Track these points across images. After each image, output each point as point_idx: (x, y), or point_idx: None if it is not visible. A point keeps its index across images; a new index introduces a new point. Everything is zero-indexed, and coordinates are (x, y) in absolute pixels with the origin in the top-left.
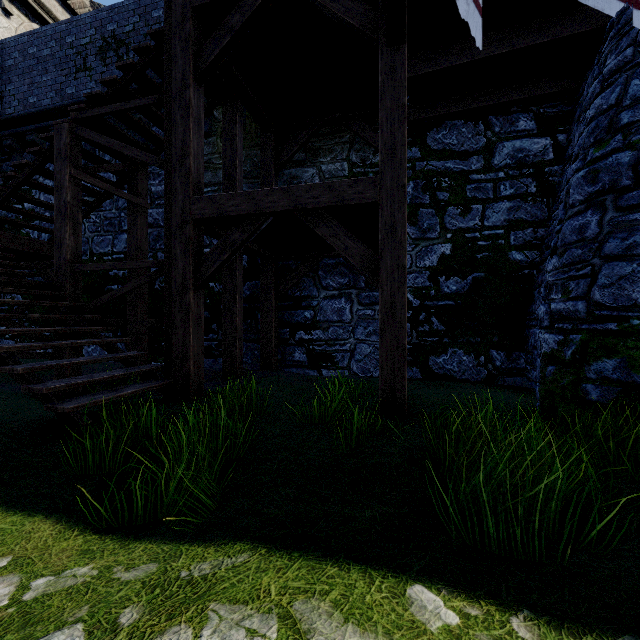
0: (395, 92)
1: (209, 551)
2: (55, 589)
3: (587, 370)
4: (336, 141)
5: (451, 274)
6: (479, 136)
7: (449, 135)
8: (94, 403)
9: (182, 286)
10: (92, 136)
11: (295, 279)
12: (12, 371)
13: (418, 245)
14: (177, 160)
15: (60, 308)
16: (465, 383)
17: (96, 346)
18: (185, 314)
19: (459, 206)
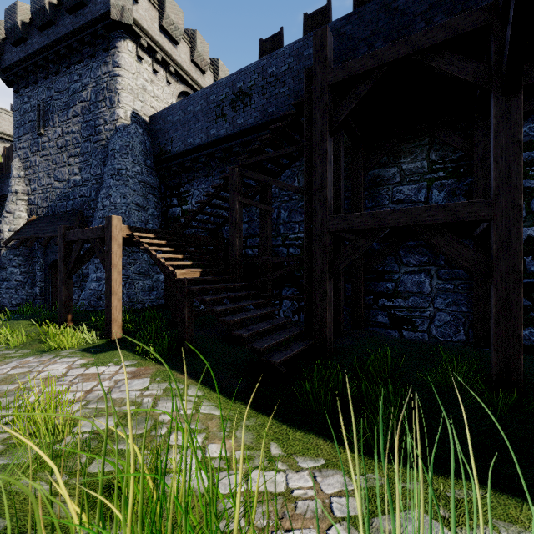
0: (510, 131)
1: (449, 482)
2: (374, 484)
3: None
4: (416, 144)
5: None
6: None
7: None
8: (285, 358)
9: (320, 277)
10: (252, 175)
11: (381, 259)
12: (241, 335)
13: None
14: (317, 191)
15: (235, 287)
16: None
17: (226, 301)
18: (323, 296)
19: None
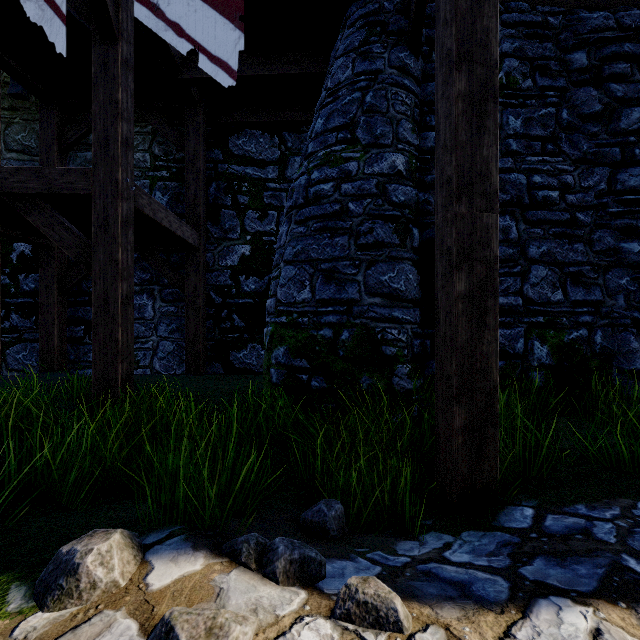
0: (108, 86)
1: None
2: None
3: (272, 357)
4: (138, 130)
5: (251, 274)
6: (275, 148)
7: (249, 143)
8: None
9: None
10: None
11: (83, 272)
12: None
13: (220, 244)
14: None
15: None
16: (252, 375)
17: None
18: None
19: (258, 211)
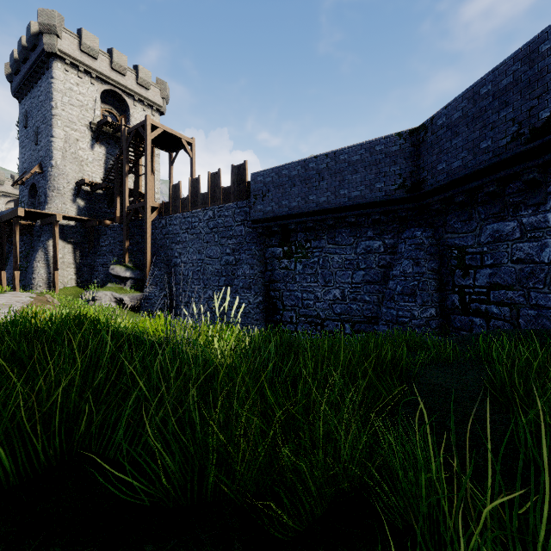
0: None
1: None
2: None
3: None
4: None
5: None
6: None
7: None
8: None
9: None
10: None
11: None
12: None
13: None
14: None
15: None
16: None
17: None
18: None
19: None
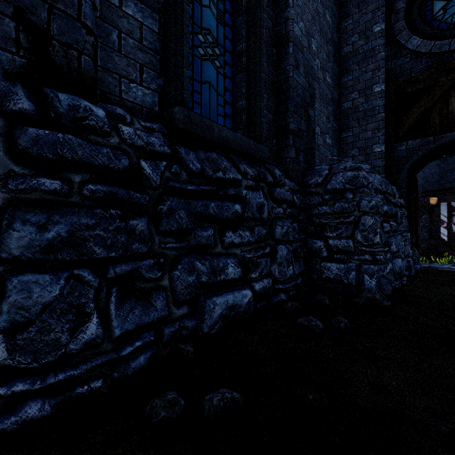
0: None
1: None
2: None
3: None
4: None
5: None
6: None
7: None
8: None
9: None
10: None
11: None
12: None
13: None
14: None
15: None
16: None
17: None
18: None
19: None
